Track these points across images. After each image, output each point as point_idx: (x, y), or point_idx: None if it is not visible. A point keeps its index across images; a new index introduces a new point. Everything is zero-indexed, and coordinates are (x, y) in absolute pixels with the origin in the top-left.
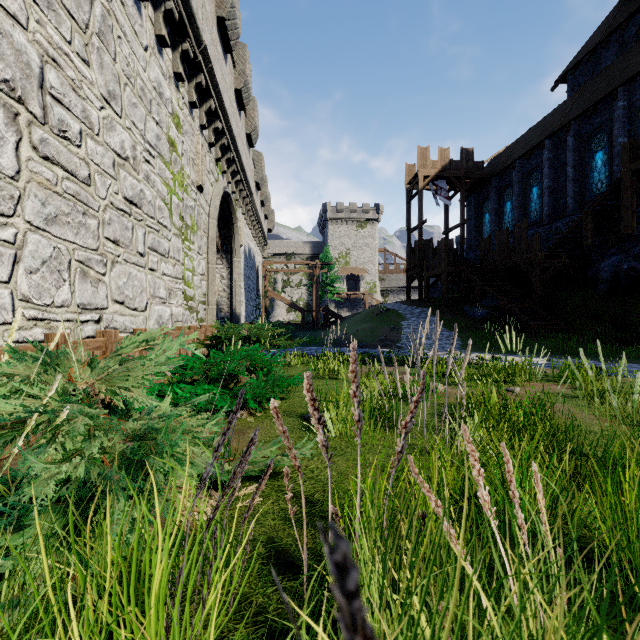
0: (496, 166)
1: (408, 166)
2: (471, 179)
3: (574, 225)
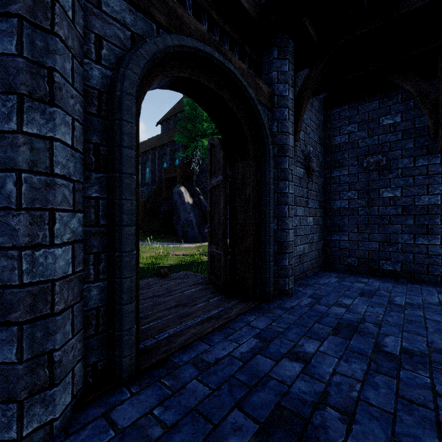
0: None
1: None
2: None
3: (153, 191)
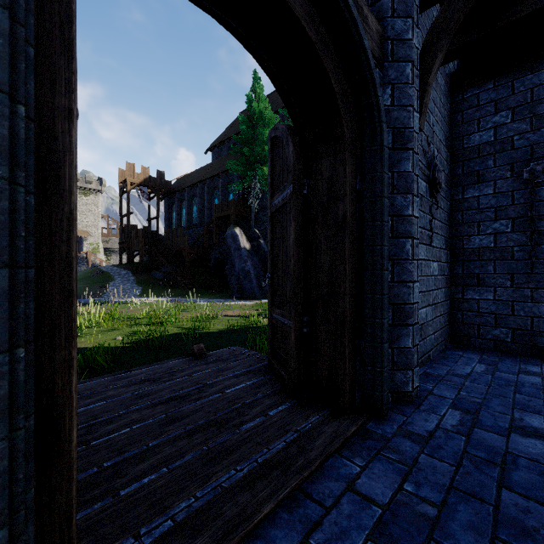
0: (179, 185)
1: (121, 170)
2: (163, 190)
3: (202, 234)
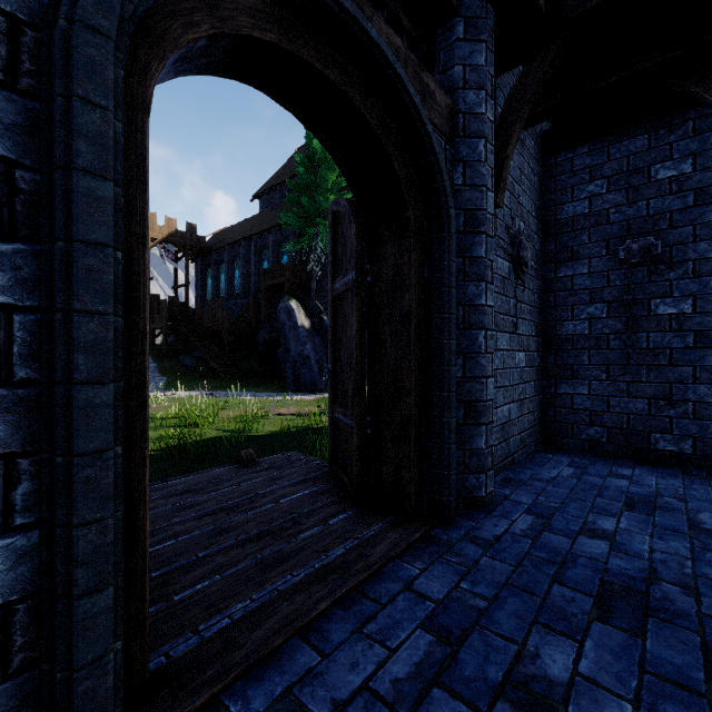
0: (216, 242)
1: None
2: (195, 249)
3: (247, 307)
